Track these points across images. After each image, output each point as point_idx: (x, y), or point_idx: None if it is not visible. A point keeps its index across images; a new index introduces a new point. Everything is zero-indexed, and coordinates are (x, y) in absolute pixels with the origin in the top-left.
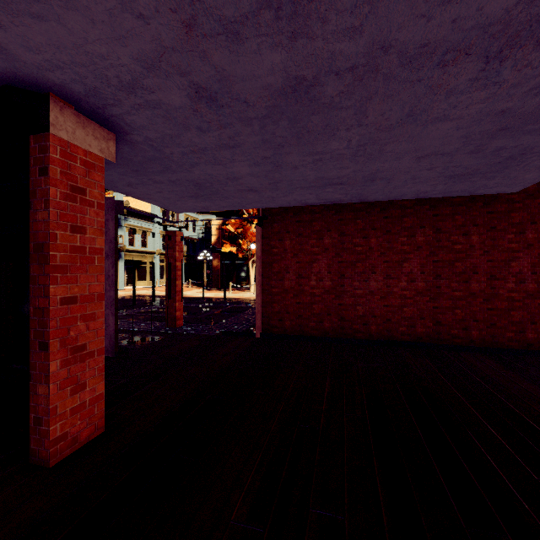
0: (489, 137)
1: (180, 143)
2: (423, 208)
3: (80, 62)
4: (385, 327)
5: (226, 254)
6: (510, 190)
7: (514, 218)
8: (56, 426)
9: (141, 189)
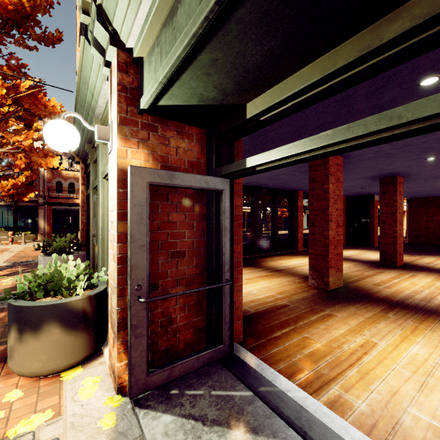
0: None
1: None
2: None
3: None
4: None
5: None
6: None
7: None
8: (374, 241)
9: None
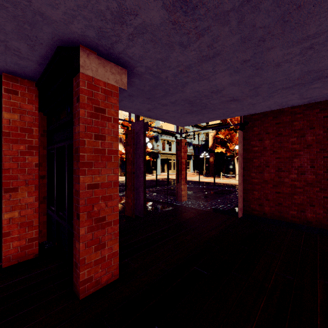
0: None
1: (169, 65)
2: None
3: (81, 3)
4: None
5: (218, 153)
6: None
7: None
8: (85, 272)
9: (156, 112)
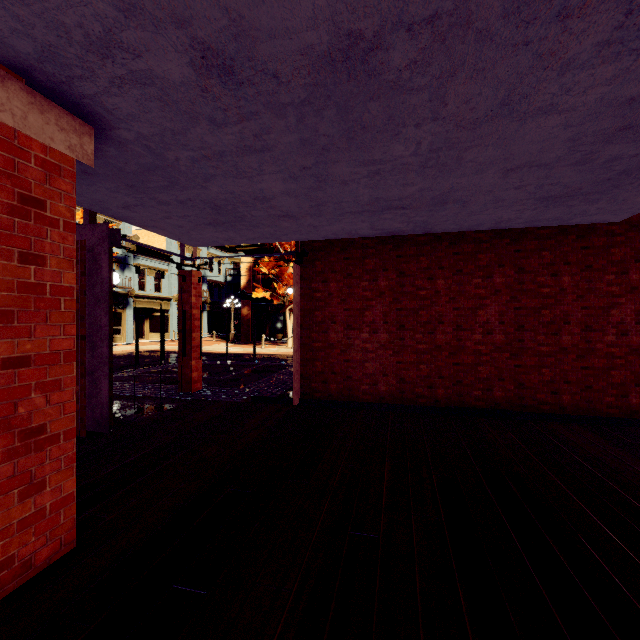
0: (604, 141)
1: (187, 143)
2: (502, 242)
3: None
4: (455, 391)
5: (258, 300)
6: (614, 218)
7: (614, 255)
8: None
9: (142, 213)
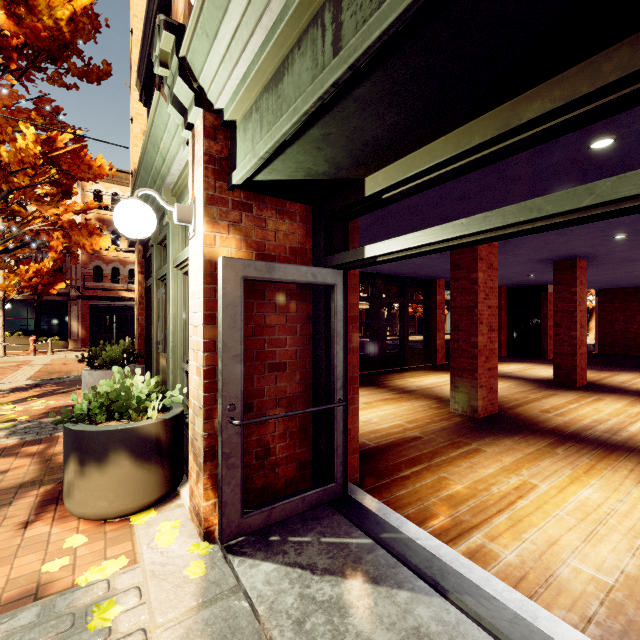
0: None
1: None
2: None
3: None
4: None
5: None
6: None
7: None
8: (548, 351)
9: None
